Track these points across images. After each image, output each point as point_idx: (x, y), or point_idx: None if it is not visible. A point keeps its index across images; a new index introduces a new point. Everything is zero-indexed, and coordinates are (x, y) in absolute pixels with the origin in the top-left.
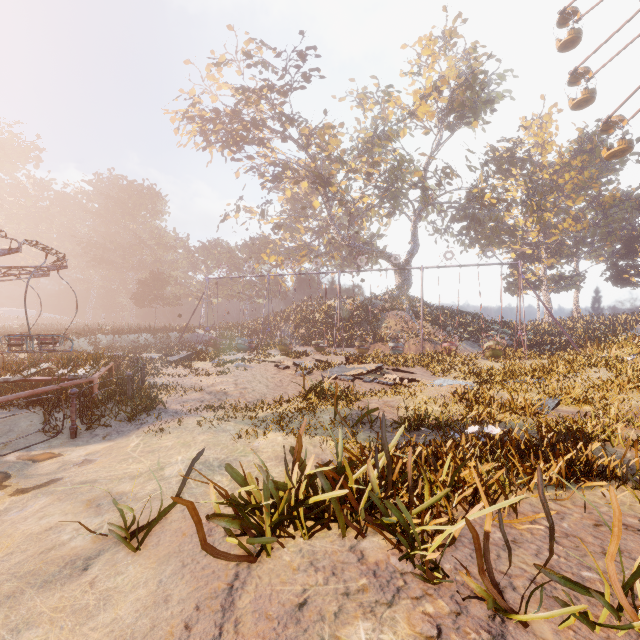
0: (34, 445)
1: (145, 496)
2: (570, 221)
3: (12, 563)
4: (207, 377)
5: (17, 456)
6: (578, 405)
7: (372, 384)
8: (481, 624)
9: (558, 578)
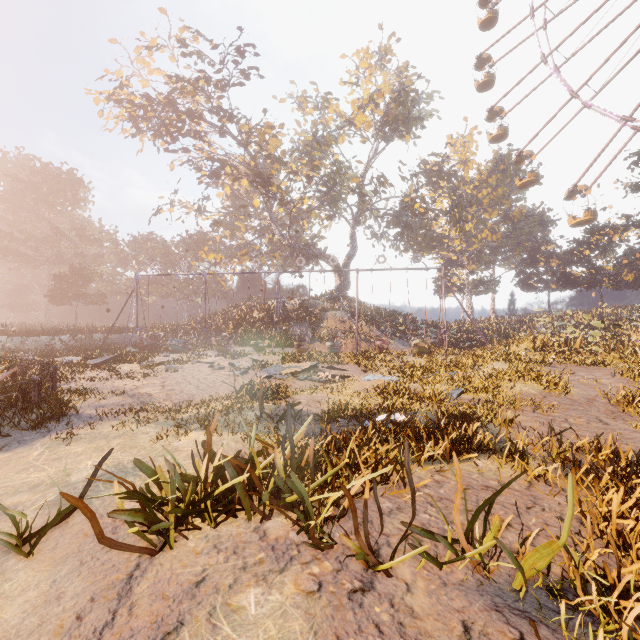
0: None
1: (45, 503)
2: (487, 232)
3: None
4: (131, 380)
5: None
6: (477, 393)
7: (305, 382)
8: (356, 576)
9: (419, 530)
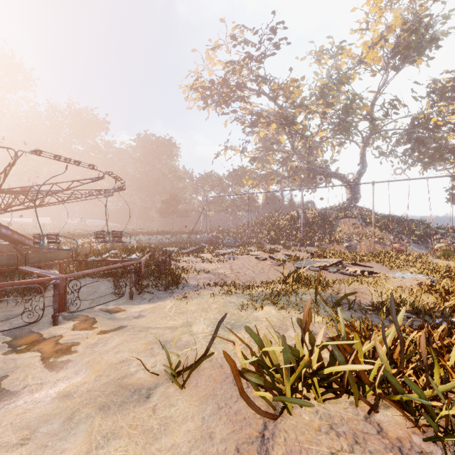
0: (109, 302)
1: (182, 345)
2: None
3: (101, 383)
4: (211, 263)
5: (100, 308)
6: None
7: (336, 274)
8: None
9: None
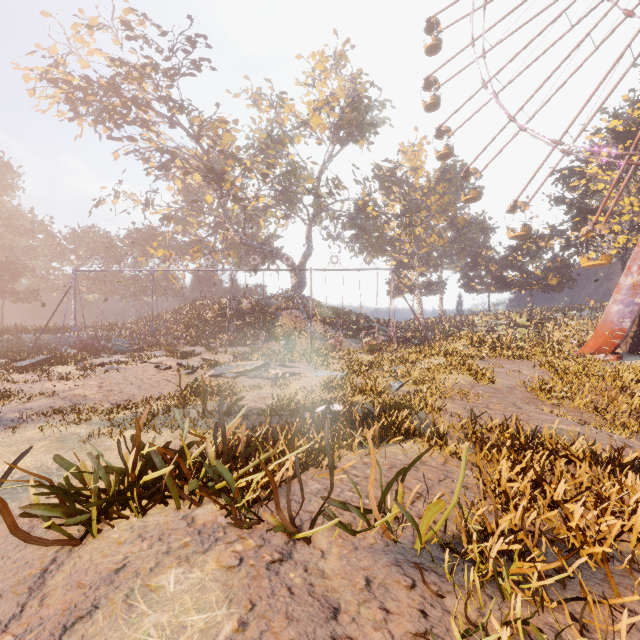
0: None
1: None
2: (435, 237)
3: None
4: (64, 381)
5: None
6: (416, 385)
7: (255, 379)
8: (277, 549)
9: (337, 504)
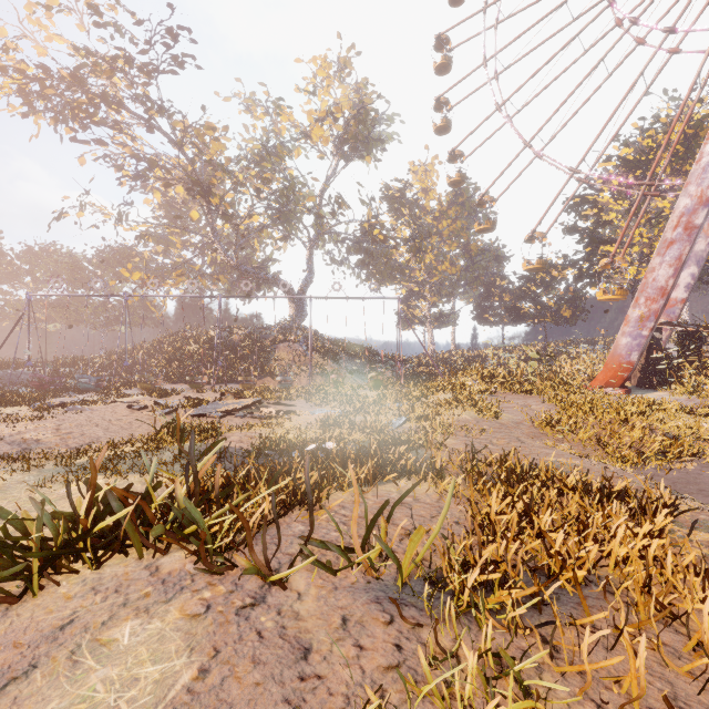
0: None
1: None
2: (447, 264)
3: None
4: (13, 424)
5: None
6: (419, 422)
7: (245, 419)
8: (250, 594)
9: (318, 543)
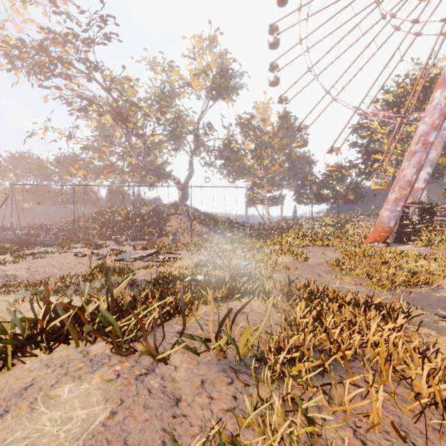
0: None
1: None
2: (277, 166)
3: None
4: None
5: None
6: (257, 264)
7: (148, 262)
8: (145, 367)
9: (188, 336)
